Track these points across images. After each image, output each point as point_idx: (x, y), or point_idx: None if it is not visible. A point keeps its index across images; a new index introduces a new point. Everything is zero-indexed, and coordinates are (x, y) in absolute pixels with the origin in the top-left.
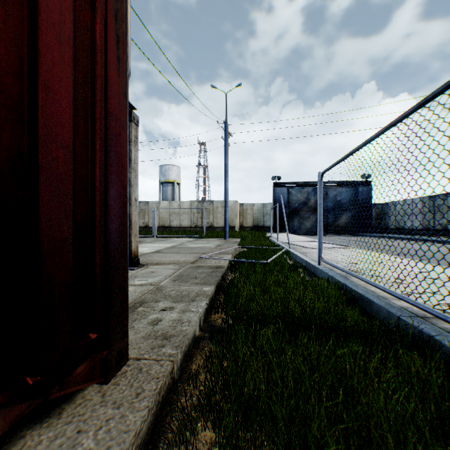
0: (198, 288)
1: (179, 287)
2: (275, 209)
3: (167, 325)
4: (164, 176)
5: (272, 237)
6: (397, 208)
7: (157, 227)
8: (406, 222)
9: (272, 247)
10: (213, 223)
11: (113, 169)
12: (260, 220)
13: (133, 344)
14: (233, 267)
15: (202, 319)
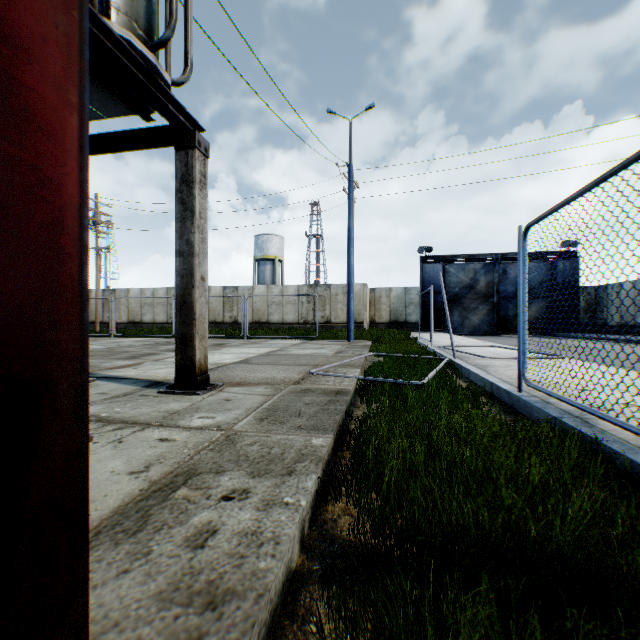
0: (302, 439)
1: (267, 437)
2: (423, 297)
3: (225, 552)
4: (260, 251)
5: (421, 338)
6: (623, 293)
7: (249, 323)
8: (639, 316)
9: (424, 355)
10: (330, 318)
11: (4, 137)
12: (401, 313)
13: (127, 626)
14: (364, 392)
15: (306, 520)
